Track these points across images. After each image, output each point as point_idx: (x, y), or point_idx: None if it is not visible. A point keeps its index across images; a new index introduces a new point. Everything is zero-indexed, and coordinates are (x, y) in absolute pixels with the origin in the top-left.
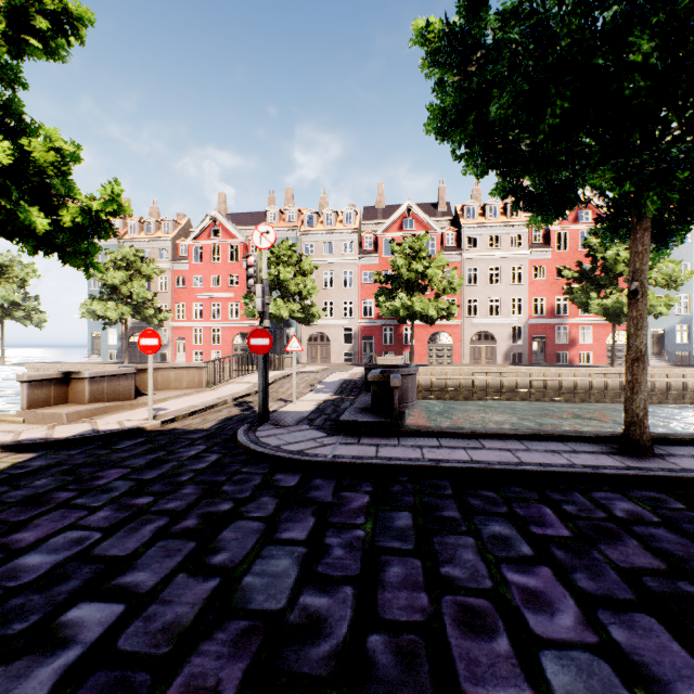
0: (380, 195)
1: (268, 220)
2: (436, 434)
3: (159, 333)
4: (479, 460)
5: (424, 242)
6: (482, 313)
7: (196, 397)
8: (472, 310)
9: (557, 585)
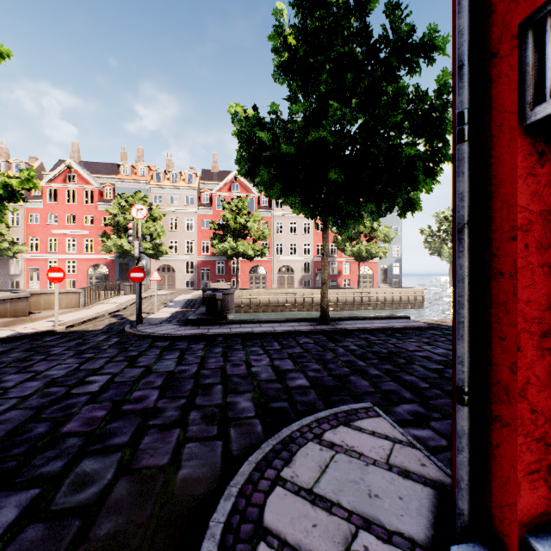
0: (214, 162)
1: (121, 172)
2: (240, 323)
3: (11, 263)
4: (256, 330)
5: (245, 203)
6: (285, 253)
7: (78, 313)
8: (279, 251)
9: (266, 357)
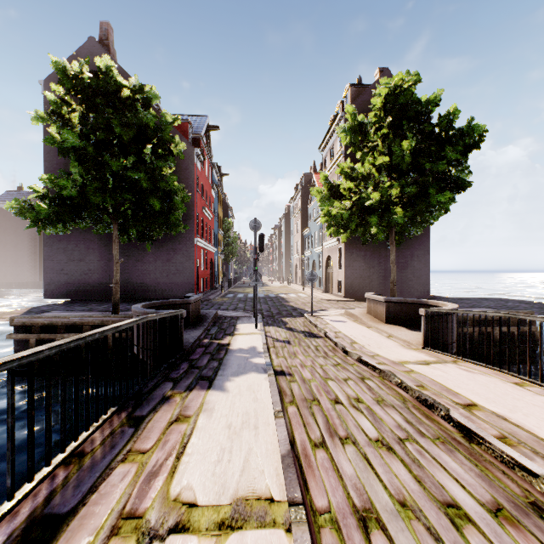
0: None
1: None
2: None
3: None
4: None
5: None
6: None
7: (365, 332)
8: None
9: None
